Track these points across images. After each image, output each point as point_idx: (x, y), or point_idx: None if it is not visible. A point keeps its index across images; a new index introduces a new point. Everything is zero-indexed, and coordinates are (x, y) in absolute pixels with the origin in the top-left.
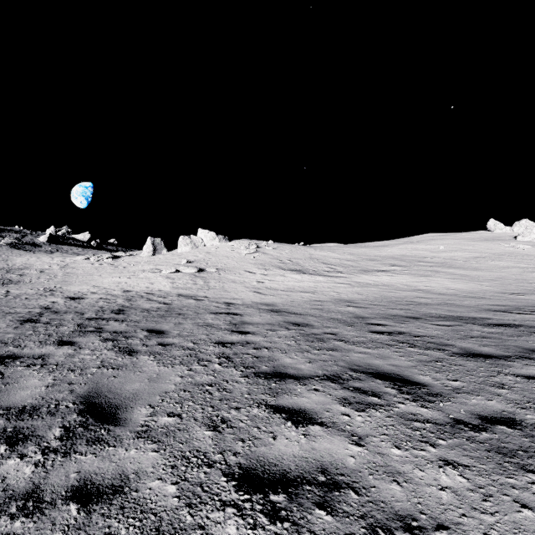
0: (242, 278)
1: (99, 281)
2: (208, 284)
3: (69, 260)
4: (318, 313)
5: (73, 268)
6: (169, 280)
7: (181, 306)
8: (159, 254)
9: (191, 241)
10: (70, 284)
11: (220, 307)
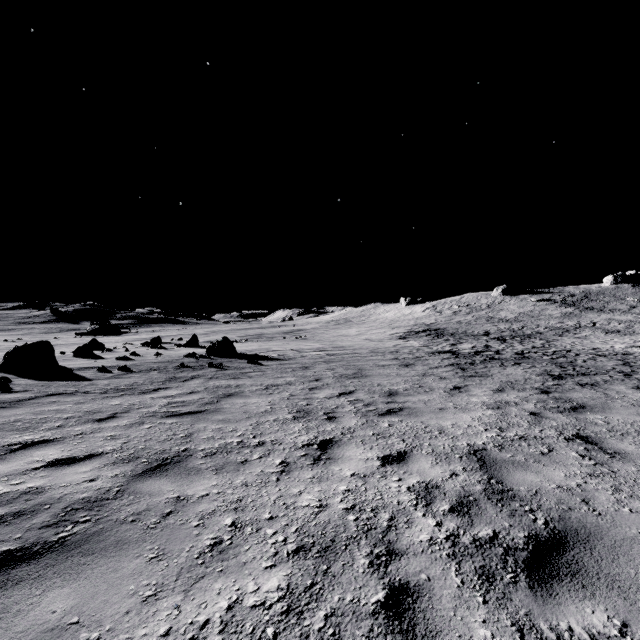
0: None
1: None
2: None
3: None
4: None
5: None
6: None
7: None
8: None
9: None
10: None
11: None
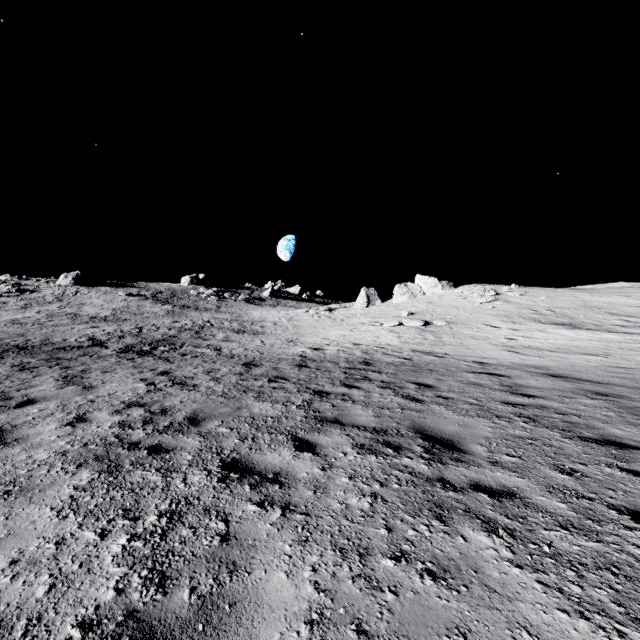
0: (483, 334)
1: (325, 333)
2: (441, 340)
3: (292, 313)
4: (628, 384)
5: (298, 321)
6: (393, 334)
7: (425, 362)
8: (372, 306)
9: (408, 289)
10: (303, 336)
11: (472, 366)
